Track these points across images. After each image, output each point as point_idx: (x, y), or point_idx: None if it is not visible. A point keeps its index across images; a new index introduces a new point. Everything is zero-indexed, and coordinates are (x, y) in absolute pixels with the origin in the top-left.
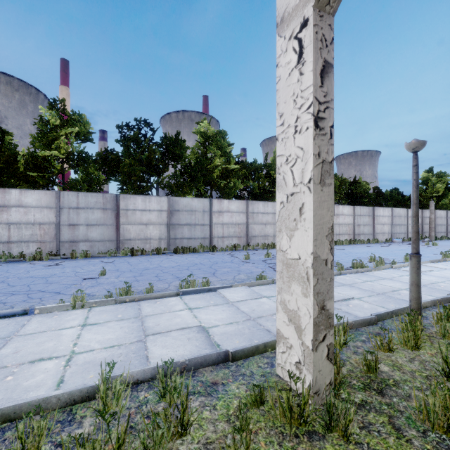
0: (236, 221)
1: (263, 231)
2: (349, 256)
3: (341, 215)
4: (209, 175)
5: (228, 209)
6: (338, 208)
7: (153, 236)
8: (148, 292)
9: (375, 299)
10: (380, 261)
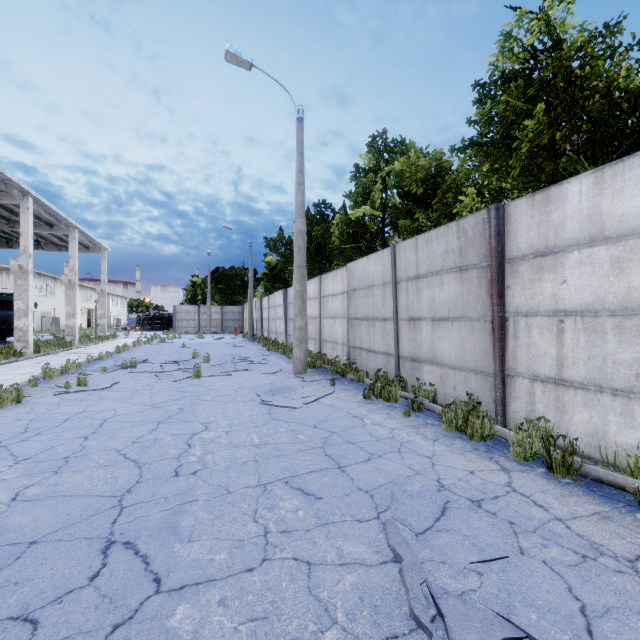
0: (313, 313)
1: (332, 332)
2: (146, 385)
3: (579, 247)
4: (329, 245)
5: (308, 295)
6: (550, 206)
7: (282, 331)
8: (125, 350)
9: (22, 365)
10: (48, 369)
